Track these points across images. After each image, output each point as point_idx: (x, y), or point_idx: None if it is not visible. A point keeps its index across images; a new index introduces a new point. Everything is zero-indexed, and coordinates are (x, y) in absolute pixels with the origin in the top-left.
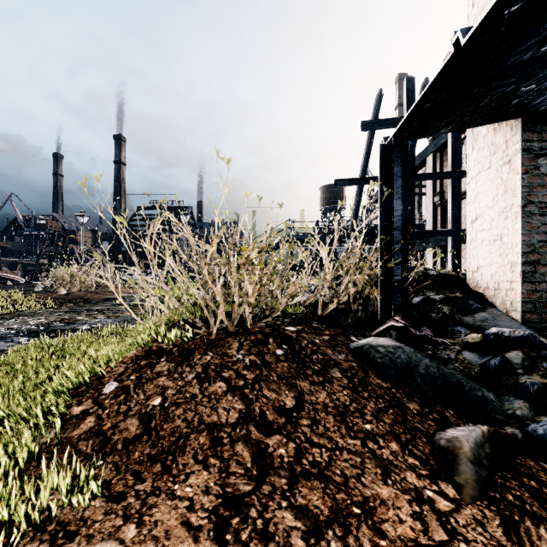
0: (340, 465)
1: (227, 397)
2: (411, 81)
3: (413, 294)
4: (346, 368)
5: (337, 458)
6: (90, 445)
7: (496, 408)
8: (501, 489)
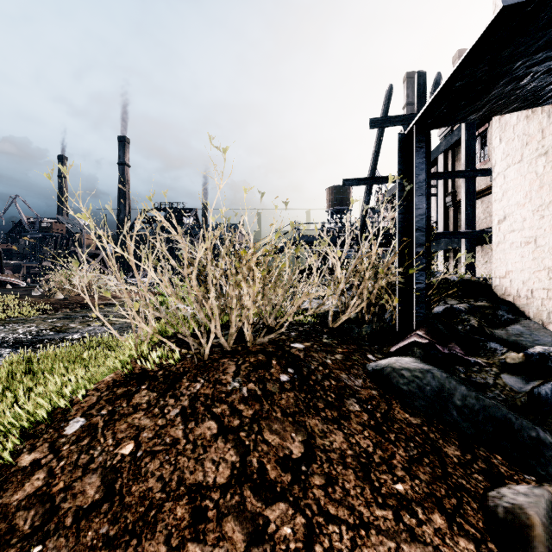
0: None
1: (217, 443)
2: (422, 76)
3: (433, 302)
4: (365, 398)
5: (362, 543)
6: (29, 519)
7: None
8: None
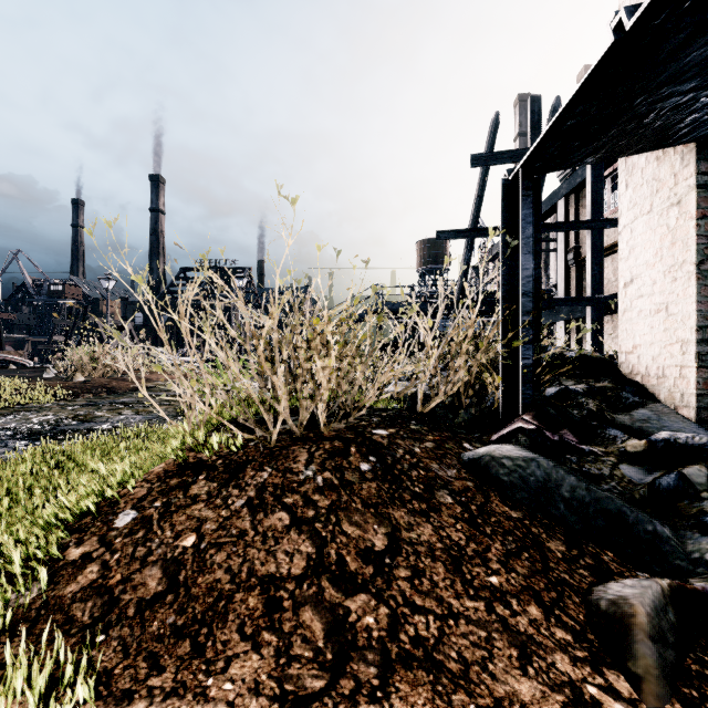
0: (456, 643)
1: (290, 534)
2: (537, 101)
3: (545, 383)
4: (459, 490)
5: (451, 632)
6: (88, 610)
7: (675, 550)
8: (698, 681)
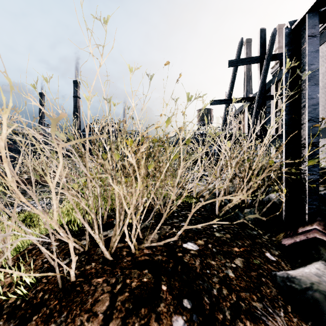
0: None
1: None
2: (263, 31)
3: None
4: None
5: None
6: None
7: None
8: None
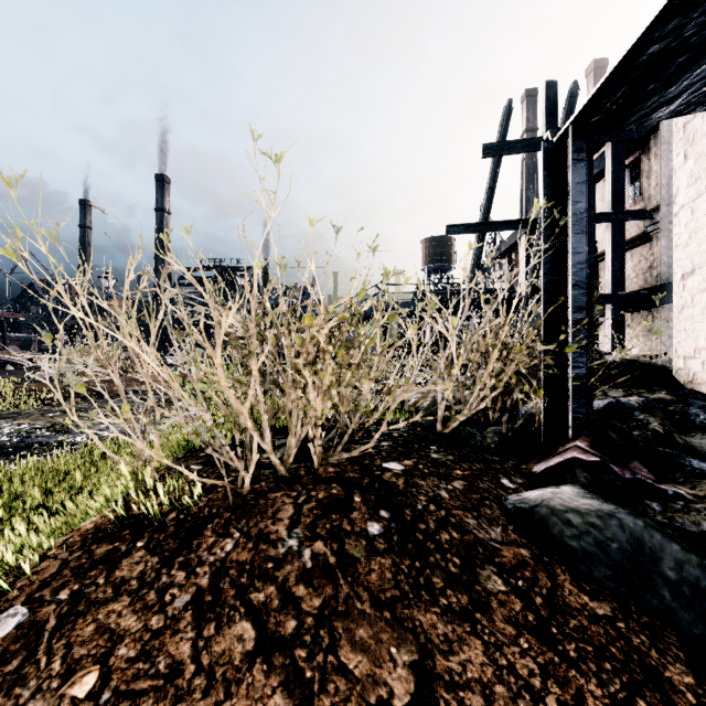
0: None
1: (253, 674)
2: (553, 87)
3: None
4: (511, 565)
5: None
6: None
7: None
8: None
